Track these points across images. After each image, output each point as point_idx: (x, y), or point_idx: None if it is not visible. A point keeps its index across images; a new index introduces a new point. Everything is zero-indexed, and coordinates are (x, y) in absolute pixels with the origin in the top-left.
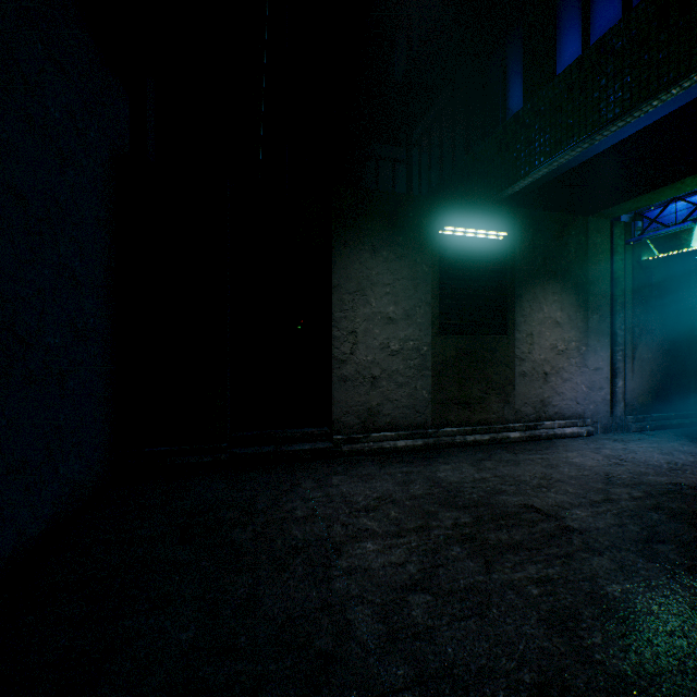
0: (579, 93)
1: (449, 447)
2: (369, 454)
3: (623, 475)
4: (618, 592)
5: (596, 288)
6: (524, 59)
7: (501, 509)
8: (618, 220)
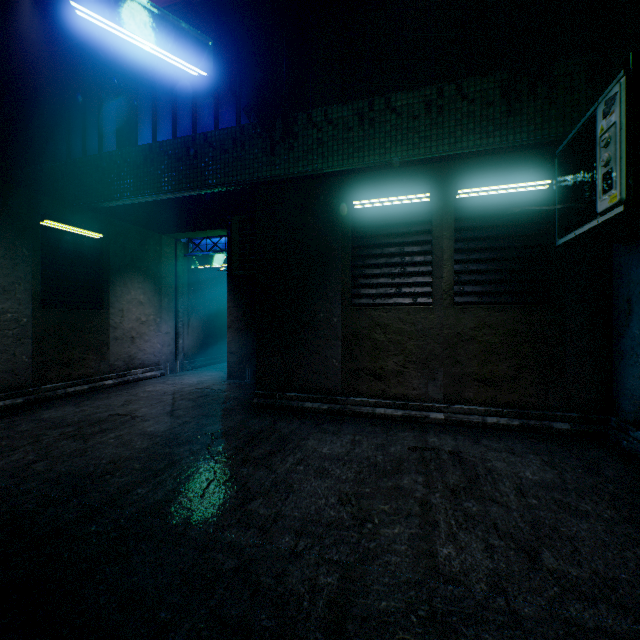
0: (151, 165)
1: (51, 399)
2: None
3: (174, 390)
4: (153, 429)
5: (167, 281)
6: (117, 116)
7: (96, 420)
8: (180, 240)
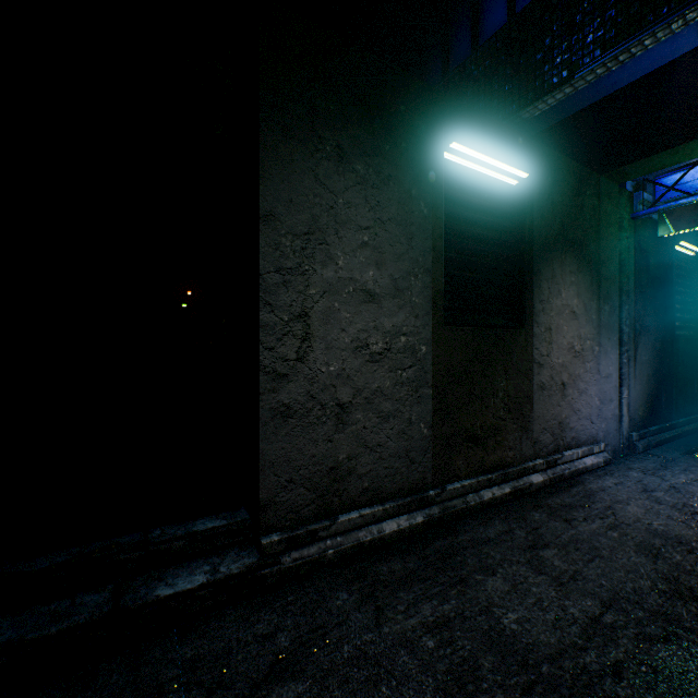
0: None
1: (461, 516)
2: (335, 562)
3: None
4: None
5: (607, 270)
6: None
7: None
8: (622, 188)
